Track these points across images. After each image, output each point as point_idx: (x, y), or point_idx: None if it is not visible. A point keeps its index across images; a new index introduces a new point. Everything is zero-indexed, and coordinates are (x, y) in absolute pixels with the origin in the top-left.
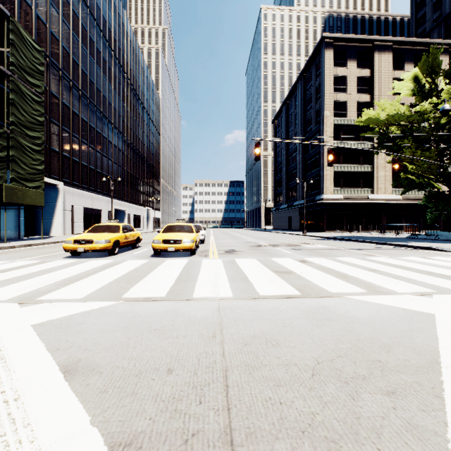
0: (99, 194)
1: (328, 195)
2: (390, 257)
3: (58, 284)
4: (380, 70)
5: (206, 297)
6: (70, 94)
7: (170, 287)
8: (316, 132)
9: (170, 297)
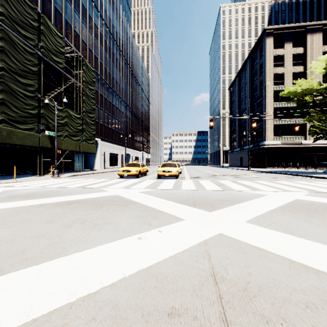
0: (116, 144)
1: (269, 142)
2: (287, 181)
3: (130, 185)
4: (311, 47)
5: (186, 189)
6: (103, 87)
7: (172, 187)
8: (260, 96)
9: (173, 189)
